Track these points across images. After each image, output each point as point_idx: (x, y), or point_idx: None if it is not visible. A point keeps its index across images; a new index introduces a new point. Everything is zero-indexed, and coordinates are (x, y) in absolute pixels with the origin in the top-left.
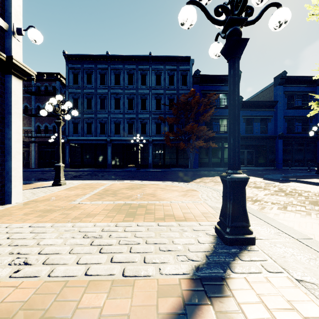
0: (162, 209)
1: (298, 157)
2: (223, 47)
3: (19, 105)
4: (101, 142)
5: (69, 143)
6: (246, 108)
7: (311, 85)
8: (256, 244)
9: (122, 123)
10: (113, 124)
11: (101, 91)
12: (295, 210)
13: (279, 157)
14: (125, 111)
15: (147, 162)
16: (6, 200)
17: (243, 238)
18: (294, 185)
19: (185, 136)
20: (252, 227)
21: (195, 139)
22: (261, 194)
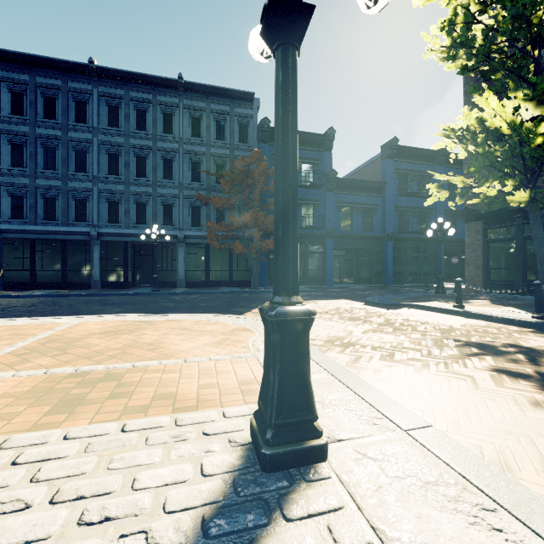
0: (158, 379)
1: (413, 268)
2: (264, 19)
3: None
4: (79, 237)
5: (0, 238)
6: (343, 190)
7: (430, 164)
8: (329, 457)
9: (124, 202)
10: (105, 204)
11: (79, 135)
12: (407, 359)
13: (389, 268)
14: (131, 180)
15: (175, 277)
16: None
17: (302, 450)
18: (407, 312)
19: (244, 232)
20: (330, 409)
21: (262, 237)
22: (359, 331)
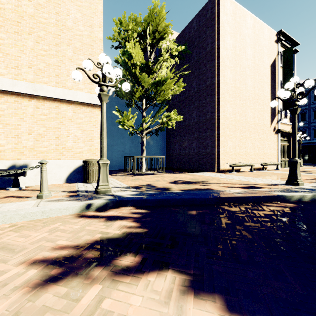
0: None
1: None
2: None
3: None
4: (315, 144)
5: None
6: None
7: None
8: None
9: None
10: None
11: (315, 105)
12: None
13: None
14: None
15: None
16: None
17: None
18: None
19: None
20: None
21: None
22: None
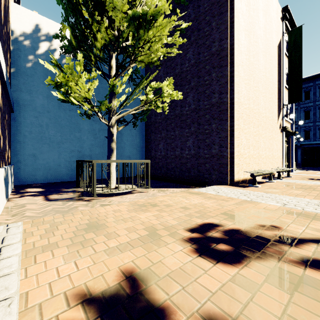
0: None
1: None
2: None
3: (294, 144)
4: None
5: None
6: None
7: None
8: None
9: (312, 130)
10: (303, 132)
11: None
12: None
13: None
14: (316, 120)
15: None
16: (291, 171)
17: None
18: None
19: None
20: None
21: None
22: None
